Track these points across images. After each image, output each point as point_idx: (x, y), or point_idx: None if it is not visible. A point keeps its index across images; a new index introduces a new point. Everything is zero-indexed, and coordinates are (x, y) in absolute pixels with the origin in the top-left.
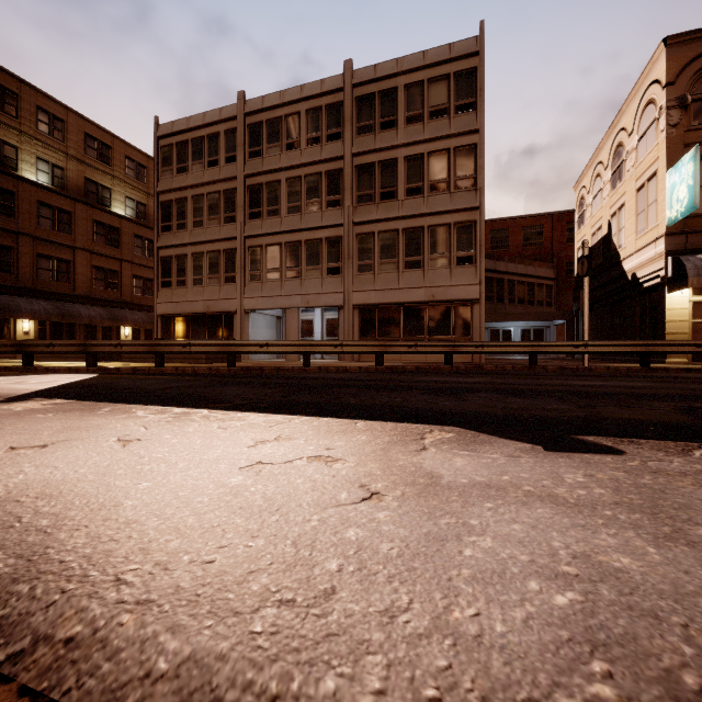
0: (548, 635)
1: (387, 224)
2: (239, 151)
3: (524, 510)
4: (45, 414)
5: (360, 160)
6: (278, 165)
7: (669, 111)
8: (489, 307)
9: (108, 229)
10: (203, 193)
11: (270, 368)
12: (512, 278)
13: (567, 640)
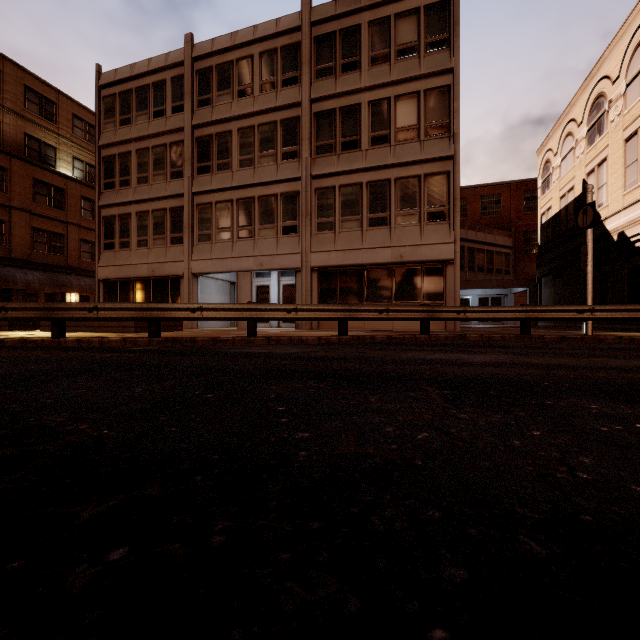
0: None
1: (349, 177)
2: (187, 100)
3: None
4: None
5: (319, 107)
6: (228, 113)
7: None
8: None
9: (50, 189)
10: (148, 147)
11: (204, 338)
12: (472, 245)
13: None
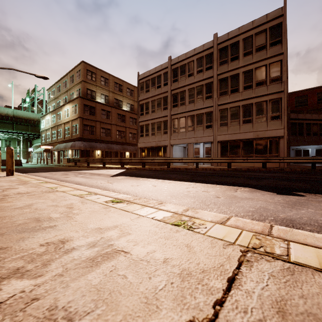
0: (245, 211)
1: (234, 104)
2: (169, 81)
3: (255, 202)
4: (127, 179)
5: (221, 77)
6: (184, 84)
7: None
8: (293, 138)
9: (121, 116)
10: (155, 99)
11: (183, 168)
12: (309, 122)
13: (248, 211)
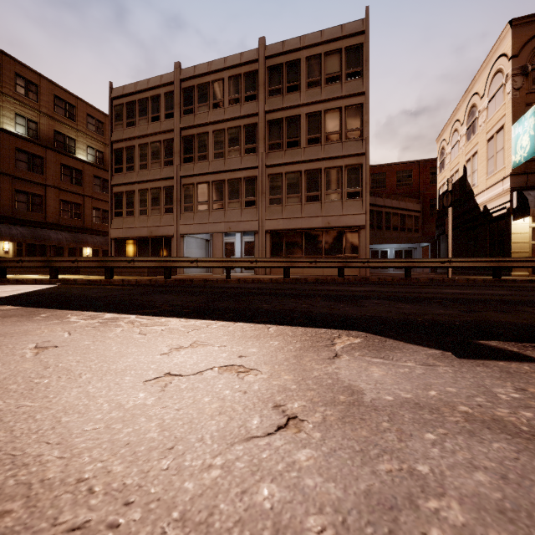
0: None
1: (292, 166)
2: (176, 109)
3: (477, 445)
4: None
5: (271, 116)
6: (206, 120)
7: (514, 77)
8: (371, 233)
9: (72, 171)
10: (147, 142)
11: (199, 279)
12: (388, 210)
13: None
